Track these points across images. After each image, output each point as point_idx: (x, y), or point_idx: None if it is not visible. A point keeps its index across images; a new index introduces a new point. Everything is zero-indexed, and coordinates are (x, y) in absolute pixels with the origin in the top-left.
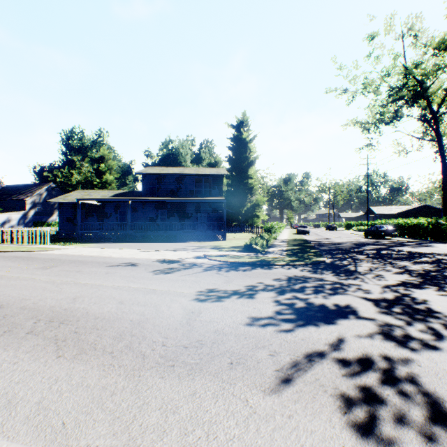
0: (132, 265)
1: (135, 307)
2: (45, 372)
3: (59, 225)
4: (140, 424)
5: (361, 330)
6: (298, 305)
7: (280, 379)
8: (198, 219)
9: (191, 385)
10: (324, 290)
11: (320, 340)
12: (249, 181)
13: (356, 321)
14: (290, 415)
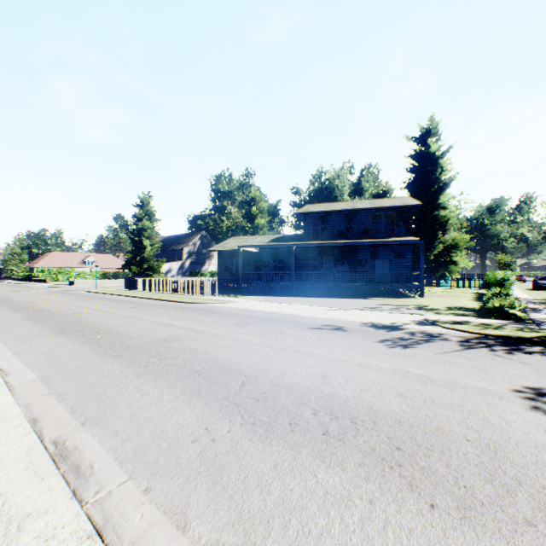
0: (337, 328)
1: (437, 409)
2: (450, 545)
3: (218, 275)
4: None
5: None
6: None
7: None
8: (374, 268)
9: None
10: None
11: None
12: (440, 213)
13: None
14: None
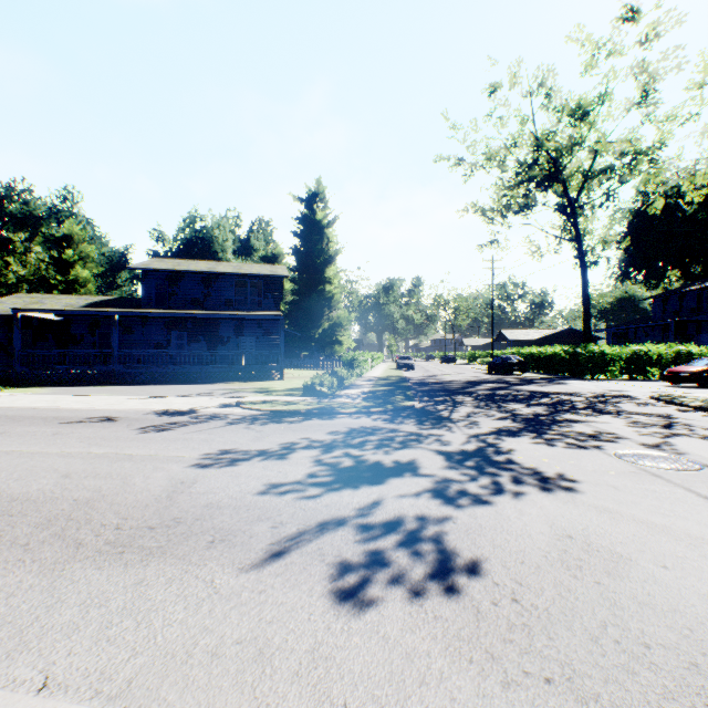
0: (106, 420)
1: (90, 481)
2: None
3: None
4: (42, 625)
5: (410, 489)
6: (345, 464)
7: (271, 553)
8: (239, 346)
9: (140, 573)
10: (391, 444)
11: (350, 504)
12: (327, 288)
13: (410, 479)
14: (263, 590)
